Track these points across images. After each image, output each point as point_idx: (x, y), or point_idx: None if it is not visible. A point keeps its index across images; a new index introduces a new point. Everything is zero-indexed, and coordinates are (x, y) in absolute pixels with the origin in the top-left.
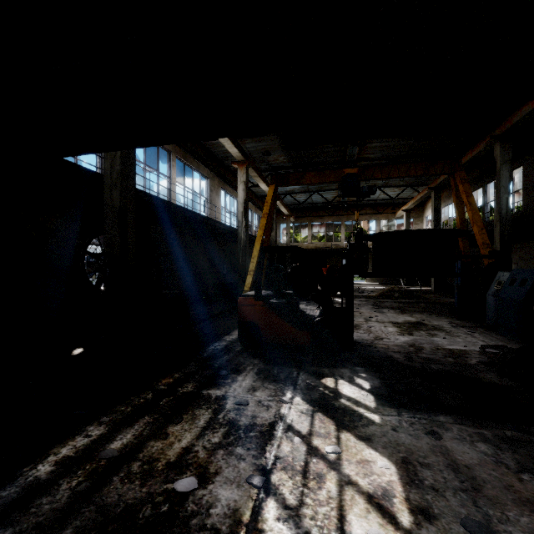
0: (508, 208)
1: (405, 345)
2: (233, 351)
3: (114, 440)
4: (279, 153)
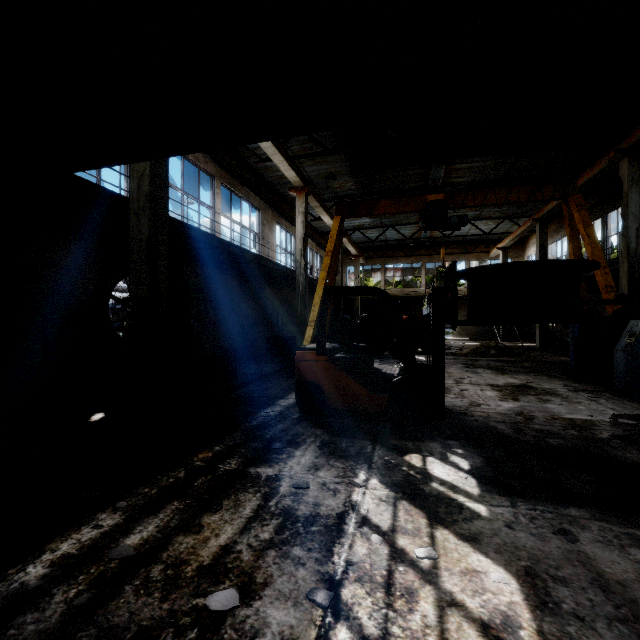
0: (639, 241)
1: (510, 414)
2: (289, 419)
3: (131, 533)
4: (345, 178)
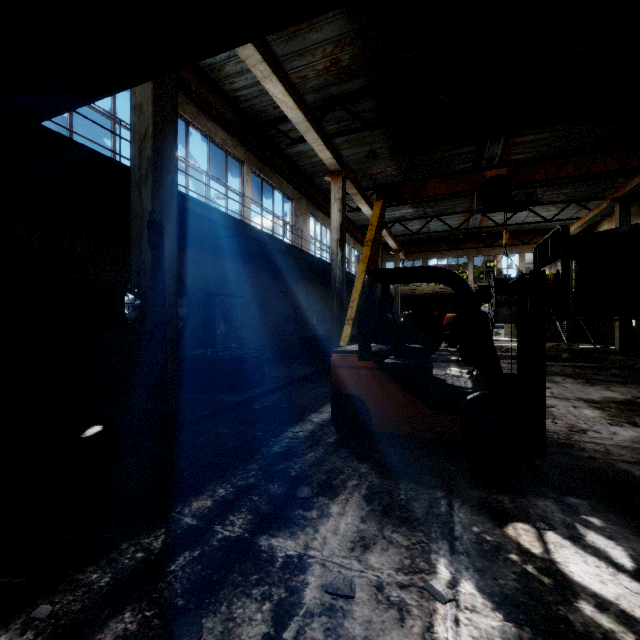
0: None
1: (639, 448)
2: (322, 444)
3: None
4: (386, 161)
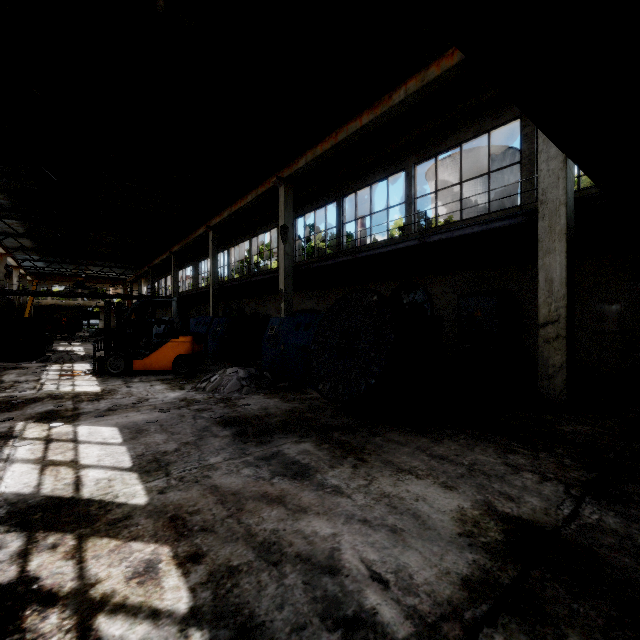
0: None
1: None
2: None
3: None
4: (36, 256)
